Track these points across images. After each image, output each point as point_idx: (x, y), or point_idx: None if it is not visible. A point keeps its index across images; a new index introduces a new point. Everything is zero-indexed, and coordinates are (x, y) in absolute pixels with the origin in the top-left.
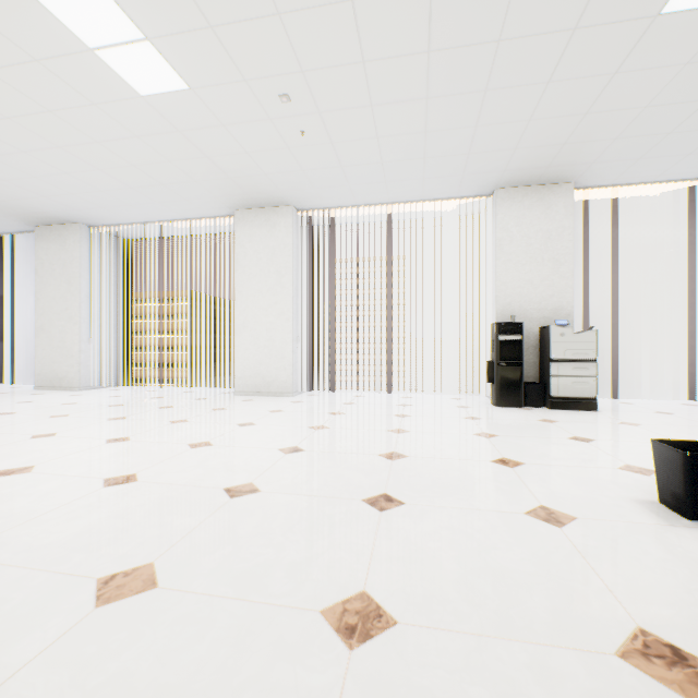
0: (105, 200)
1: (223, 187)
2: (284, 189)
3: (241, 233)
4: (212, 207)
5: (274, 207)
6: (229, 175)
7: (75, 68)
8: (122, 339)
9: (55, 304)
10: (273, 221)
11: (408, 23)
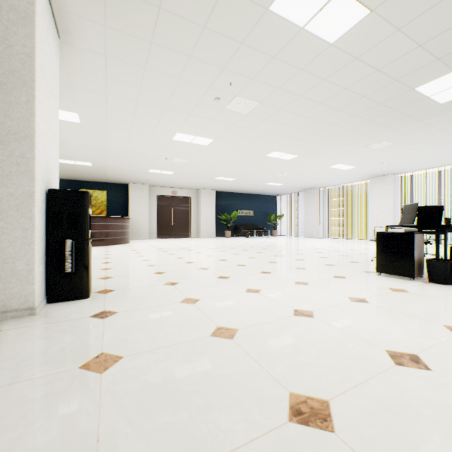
0: (327, 183)
1: (364, 175)
2: (387, 172)
3: (371, 186)
4: (360, 179)
5: (384, 175)
6: (366, 173)
7: (332, 170)
8: (327, 222)
9: (310, 212)
10: (384, 180)
11: (410, 152)
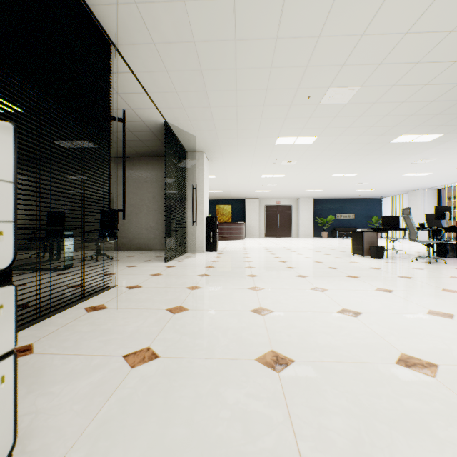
0: (425, 185)
1: None
2: None
3: None
4: None
5: None
6: None
7: (410, 177)
8: None
9: (413, 214)
10: None
11: None
